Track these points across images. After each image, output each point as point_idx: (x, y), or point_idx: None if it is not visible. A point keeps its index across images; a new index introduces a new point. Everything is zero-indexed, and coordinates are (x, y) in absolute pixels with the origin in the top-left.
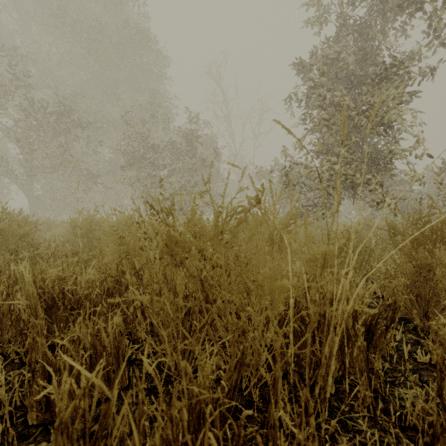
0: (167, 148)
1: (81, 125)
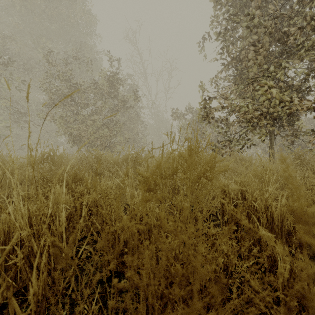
0: (90, 88)
1: None
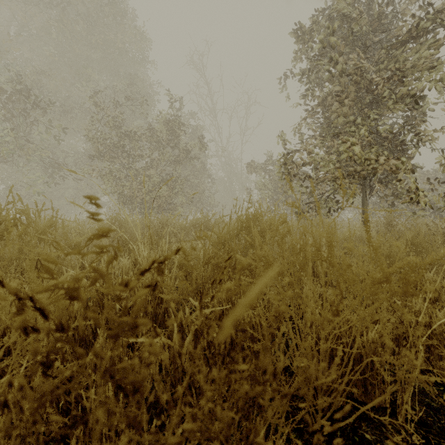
0: (145, 136)
1: (38, 105)
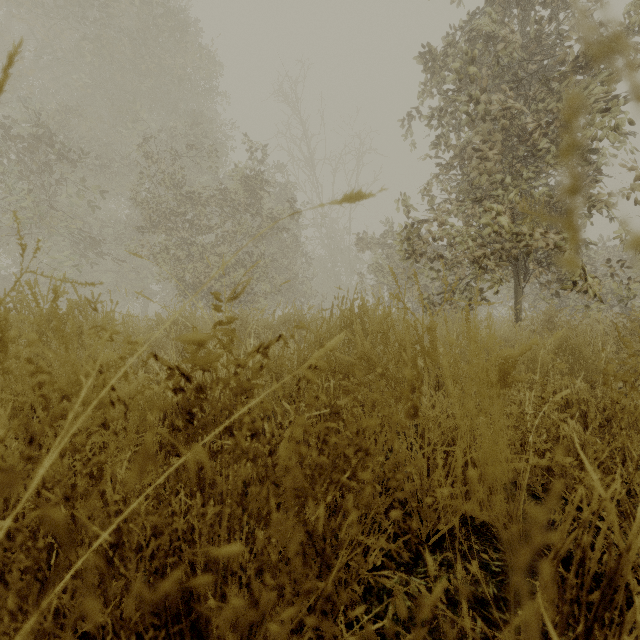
0: (214, 199)
1: (67, 157)
